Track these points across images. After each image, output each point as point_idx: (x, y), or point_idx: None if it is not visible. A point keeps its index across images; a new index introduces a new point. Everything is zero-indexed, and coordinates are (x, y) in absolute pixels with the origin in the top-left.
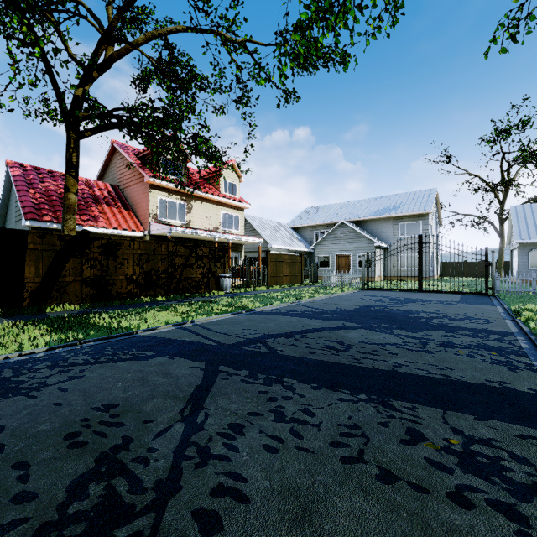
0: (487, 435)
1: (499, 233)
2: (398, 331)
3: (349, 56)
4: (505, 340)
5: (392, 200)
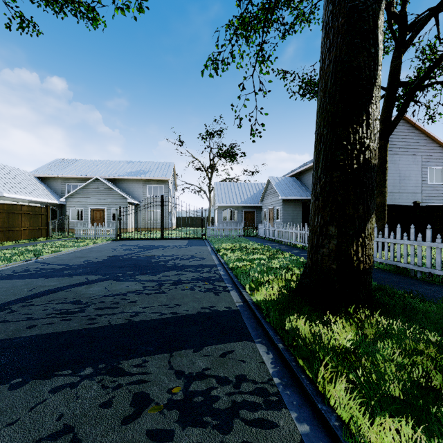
0: (202, 366)
1: (209, 199)
2: (141, 276)
3: (98, 14)
4: (212, 271)
5: (142, 166)
